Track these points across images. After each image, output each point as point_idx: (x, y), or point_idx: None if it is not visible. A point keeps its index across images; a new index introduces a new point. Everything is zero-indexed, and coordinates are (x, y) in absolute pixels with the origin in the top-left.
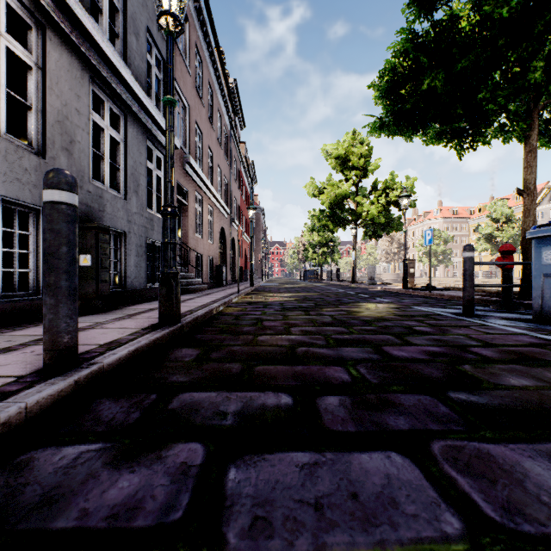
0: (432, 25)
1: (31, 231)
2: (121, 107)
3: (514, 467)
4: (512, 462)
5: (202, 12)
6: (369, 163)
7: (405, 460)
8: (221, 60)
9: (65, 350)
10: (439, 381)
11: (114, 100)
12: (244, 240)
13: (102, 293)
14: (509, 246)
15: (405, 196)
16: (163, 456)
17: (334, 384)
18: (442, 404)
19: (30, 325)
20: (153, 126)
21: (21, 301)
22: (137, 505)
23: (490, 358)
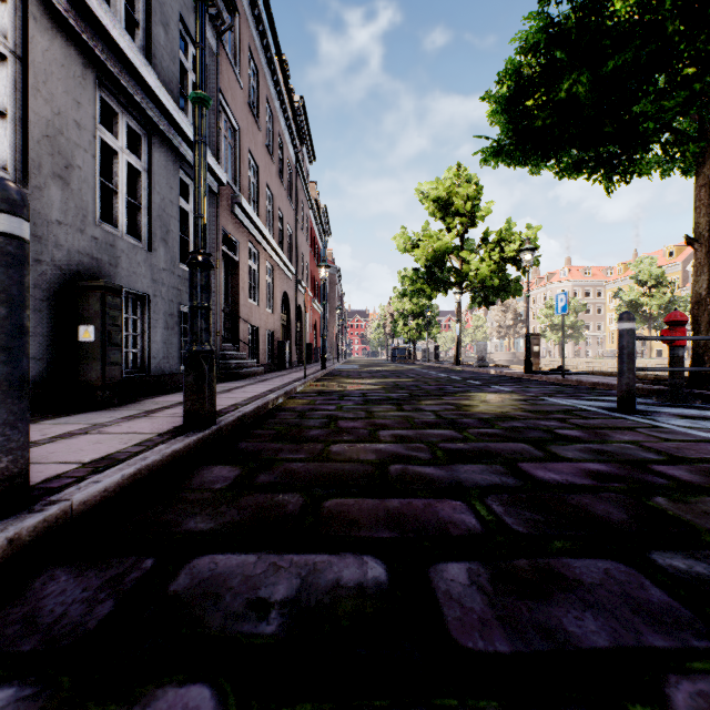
0: (574, 6)
1: None
2: (143, 122)
3: None
4: None
5: (258, 4)
6: (478, 207)
7: None
8: (283, 70)
9: (1, 482)
10: (627, 530)
11: (133, 112)
12: (314, 309)
13: (110, 380)
14: (679, 315)
15: (529, 249)
16: None
17: (454, 536)
18: (649, 581)
19: None
20: (189, 152)
21: None
22: None
23: (690, 484)
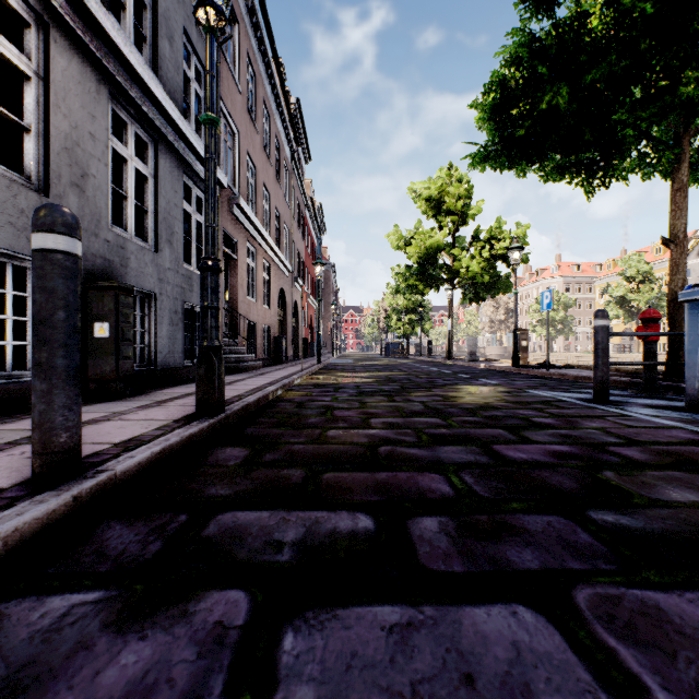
0: (554, 24)
1: (30, 291)
2: (150, 131)
3: (698, 629)
4: (694, 622)
5: (256, 12)
6: (469, 206)
7: (538, 618)
8: (280, 74)
9: (61, 454)
10: (574, 495)
11: (141, 122)
12: (309, 305)
13: (123, 372)
14: (653, 312)
15: (516, 248)
16: (189, 612)
17: (431, 499)
18: (581, 529)
19: (26, 416)
20: (192, 158)
21: (16, 384)
22: (145, 696)
23: (638, 461)
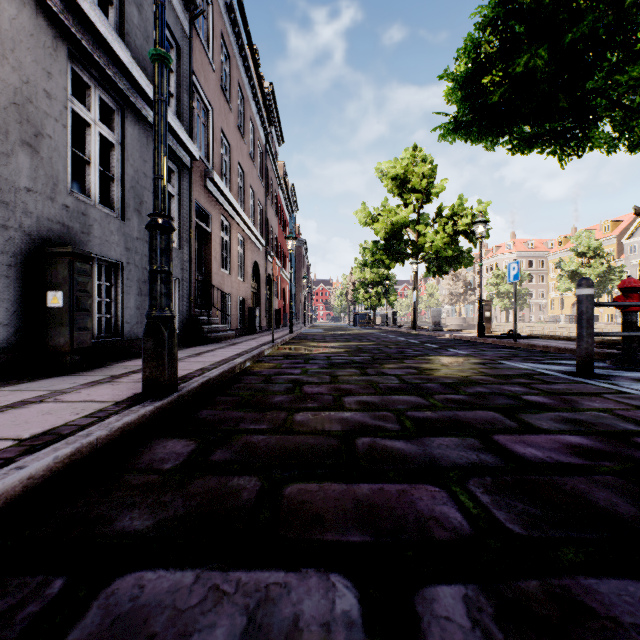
0: None
1: None
2: (116, 97)
3: None
4: None
5: None
6: (433, 185)
7: None
8: (254, 57)
9: None
10: None
11: (106, 86)
12: (282, 278)
13: (78, 344)
14: (633, 281)
15: (482, 222)
16: None
17: (439, 540)
18: None
19: None
20: None
21: None
22: None
23: None
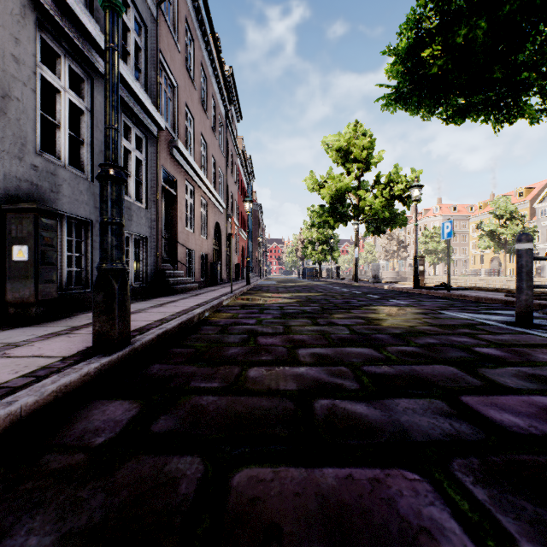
0: None
1: None
2: (86, 67)
3: None
4: None
5: None
6: (372, 155)
7: None
8: (215, 42)
9: None
10: None
11: (75, 56)
12: (241, 237)
13: (43, 296)
14: None
15: (417, 186)
16: None
17: None
18: None
19: None
20: (130, 99)
21: None
22: None
23: None
